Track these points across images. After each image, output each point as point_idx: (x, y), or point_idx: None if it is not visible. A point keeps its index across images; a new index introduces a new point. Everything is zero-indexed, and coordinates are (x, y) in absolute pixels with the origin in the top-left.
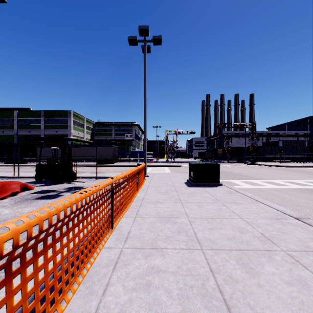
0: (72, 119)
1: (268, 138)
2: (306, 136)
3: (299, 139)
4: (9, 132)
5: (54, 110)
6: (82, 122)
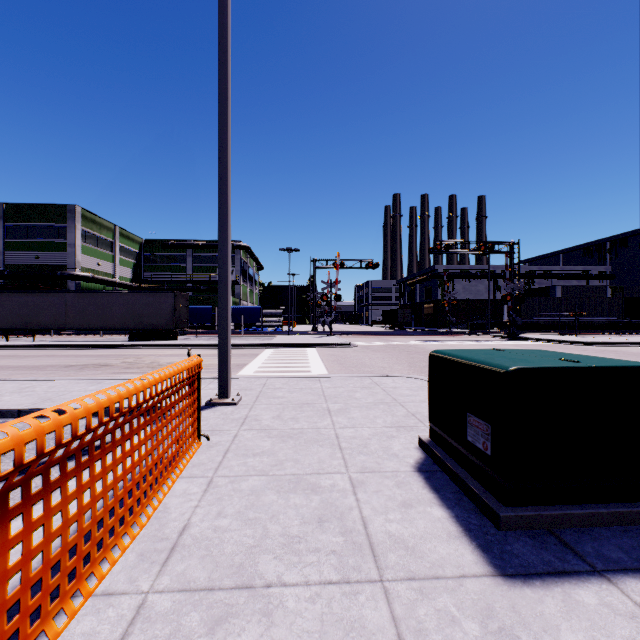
0: (80, 228)
1: (530, 280)
2: (605, 277)
3: (590, 283)
4: None
5: (30, 204)
6: (109, 237)
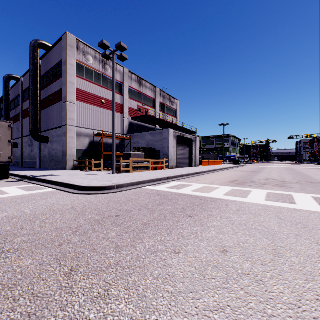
0: None
1: None
2: None
3: None
4: None
5: None
6: None
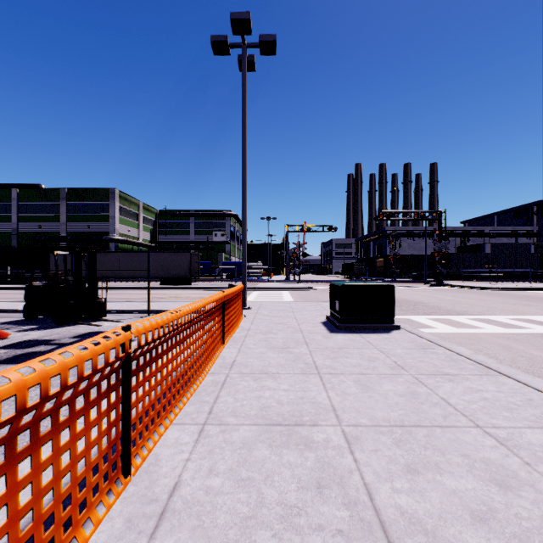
0: (117, 204)
1: (465, 239)
2: (532, 235)
3: (519, 240)
4: (2, 228)
5: (84, 189)
6: (135, 210)
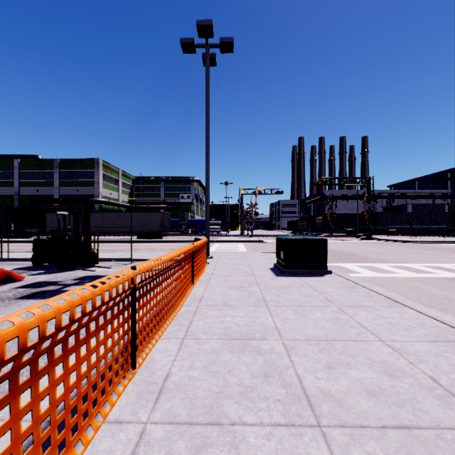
0: (101, 172)
1: (390, 200)
2: (446, 197)
3: (435, 201)
4: (6, 192)
5: (73, 159)
6: (116, 177)
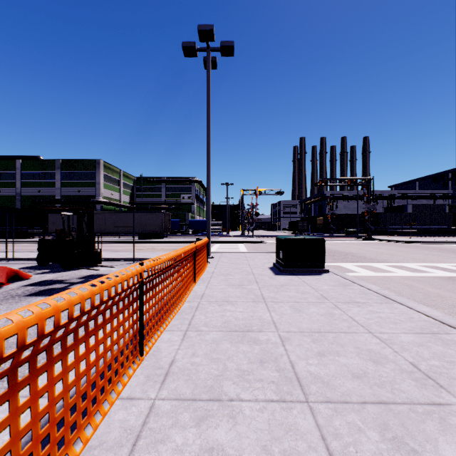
0: (102, 173)
1: (391, 200)
2: (447, 198)
3: (436, 202)
4: (8, 192)
5: (75, 160)
6: (117, 177)
